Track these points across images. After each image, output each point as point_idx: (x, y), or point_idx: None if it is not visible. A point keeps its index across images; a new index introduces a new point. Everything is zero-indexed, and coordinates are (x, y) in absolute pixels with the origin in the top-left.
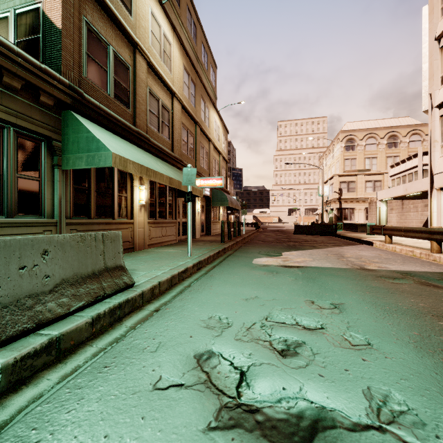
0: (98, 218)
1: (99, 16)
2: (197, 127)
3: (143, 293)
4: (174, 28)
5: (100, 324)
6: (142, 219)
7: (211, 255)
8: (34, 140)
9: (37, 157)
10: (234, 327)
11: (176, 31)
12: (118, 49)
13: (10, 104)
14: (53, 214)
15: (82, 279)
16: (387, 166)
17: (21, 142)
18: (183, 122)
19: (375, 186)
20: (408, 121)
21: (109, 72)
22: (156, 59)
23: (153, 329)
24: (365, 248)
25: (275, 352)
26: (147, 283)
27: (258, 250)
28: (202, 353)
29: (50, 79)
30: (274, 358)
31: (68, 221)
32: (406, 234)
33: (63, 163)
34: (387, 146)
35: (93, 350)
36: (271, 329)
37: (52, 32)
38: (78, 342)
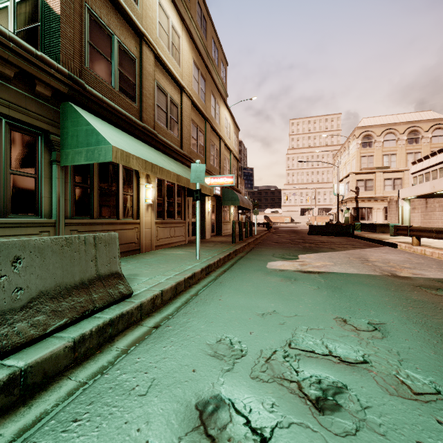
0: (101, 218)
1: (102, 3)
2: (207, 124)
3: (142, 305)
4: (183, 20)
5: (85, 347)
6: (149, 219)
7: (221, 257)
8: (30, 133)
9: (33, 152)
10: (250, 357)
11: (185, 23)
12: (123, 39)
13: (2, 93)
14: (51, 214)
15: (67, 290)
16: (407, 163)
17: (14, 135)
18: (192, 119)
19: (395, 184)
20: (430, 115)
21: (113, 63)
22: (163, 51)
23: (147, 356)
24: (390, 250)
25: (307, 402)
26: (148, 292)
27: (272, 253)
28: (207, 400)
29: (47, 68)
30: (307, 413)
31: (67, 221)
32: (439, 235)
33: (62, 158)
34: (407, 142)
35: (69, 385)
36: (298, 362)
37: (51, 18)
38: (53, 373)
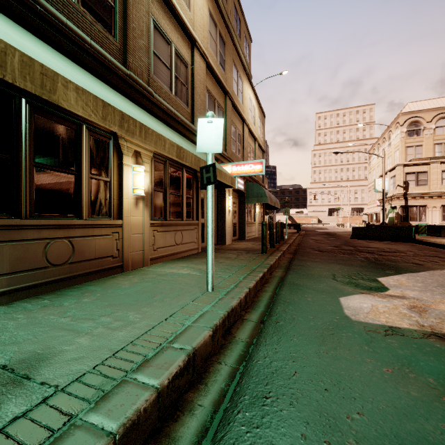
0: (41, 216)
1: None
2: (228, 100)
3: None
4: None
5: None
6: (139, 218)
7: (252, 286)
8: None
9: None
10: None
11: None
12: None
13: None
14: None
15: None
16: None
17: None
18: (208, 88)
19: None
20: None
21: None
22: None
23: None
24: None
25: None
26: None
27: (328, 272)
28: None
29: None
30: None
31: None
32: None
33: None
34: None
35: None
36: None
37: None
38: None
